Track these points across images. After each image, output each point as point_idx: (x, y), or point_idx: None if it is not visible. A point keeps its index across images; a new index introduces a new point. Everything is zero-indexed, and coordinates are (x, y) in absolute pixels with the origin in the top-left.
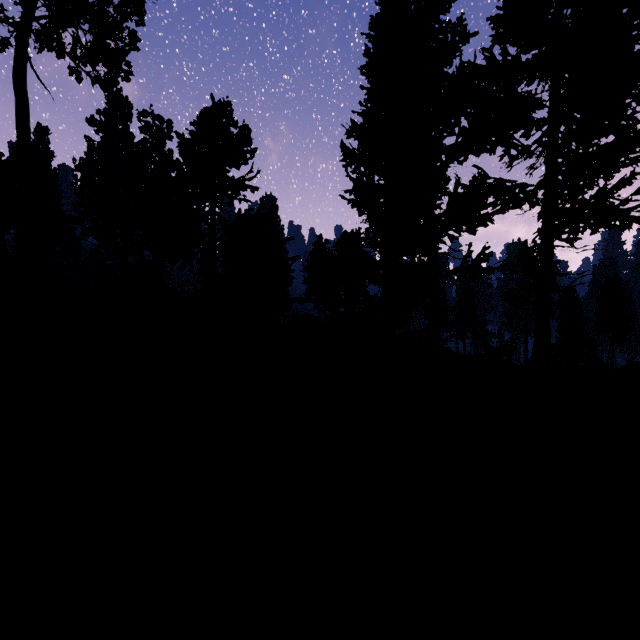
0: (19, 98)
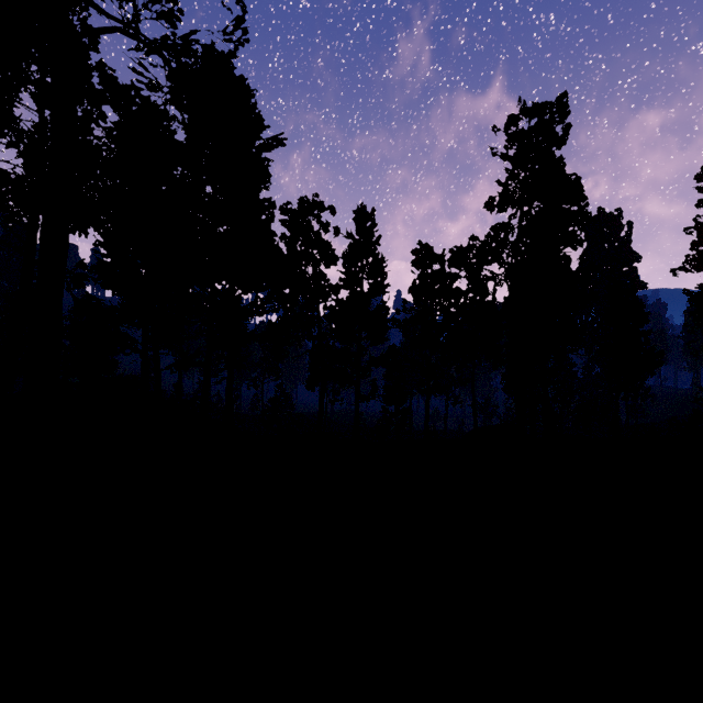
0: None
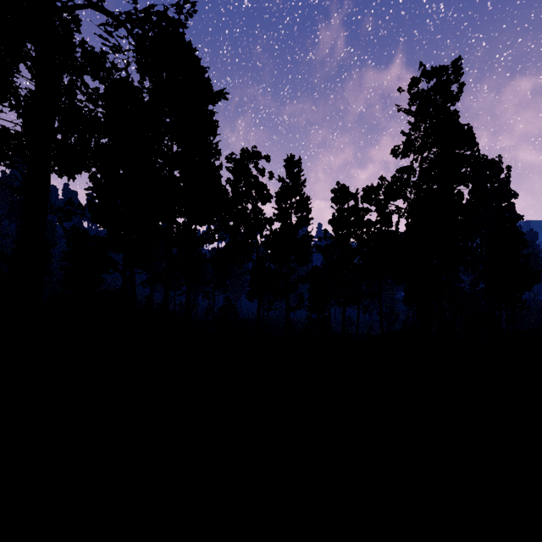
0: None
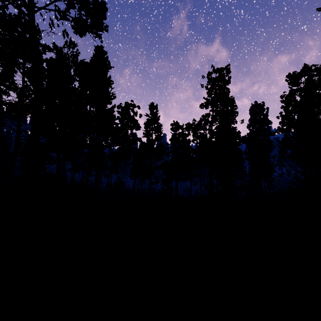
0: None
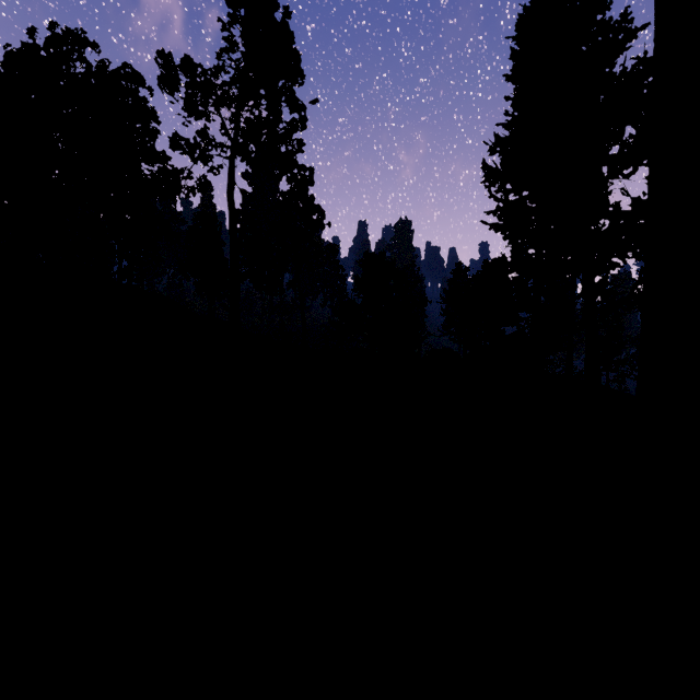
0: (231, 209)
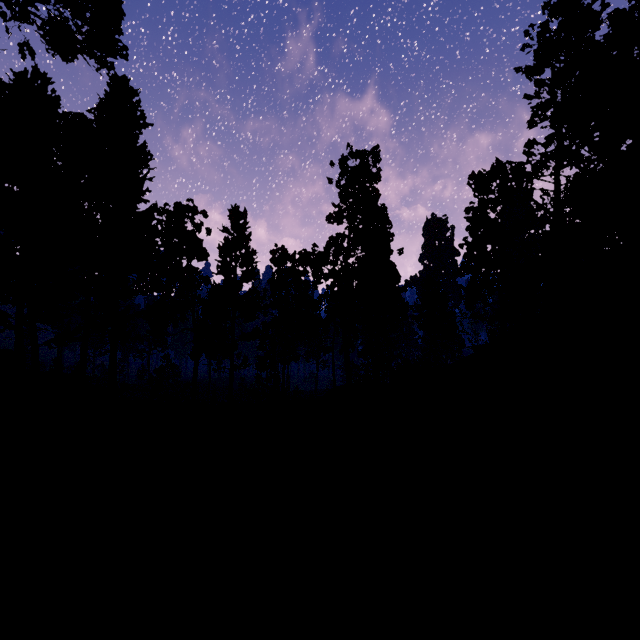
0: None
